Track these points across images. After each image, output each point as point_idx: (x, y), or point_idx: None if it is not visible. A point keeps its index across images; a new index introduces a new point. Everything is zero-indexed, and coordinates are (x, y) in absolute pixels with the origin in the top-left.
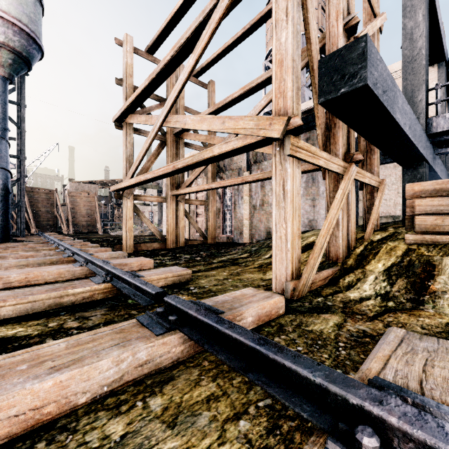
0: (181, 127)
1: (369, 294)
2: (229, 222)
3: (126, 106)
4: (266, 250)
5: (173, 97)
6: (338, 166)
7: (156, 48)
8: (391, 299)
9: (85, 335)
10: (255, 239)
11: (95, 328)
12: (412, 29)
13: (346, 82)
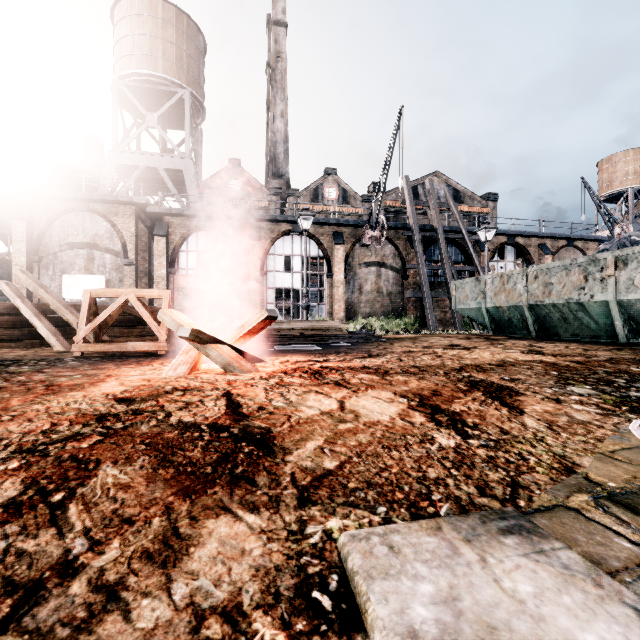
0: None
1: None
2: None
3: None
4: None
5: None
6: None
7: None
8: None
9: None
10: None
11: None
12: None
13: None
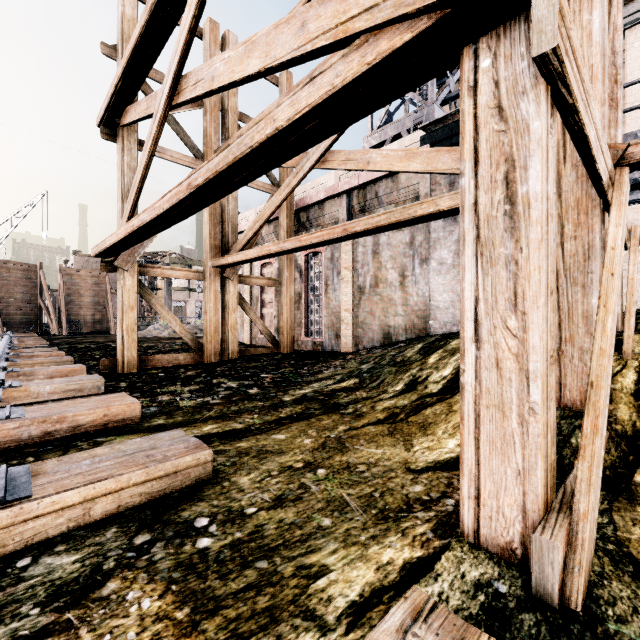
0: (205, 90)
1: None
2: (317, 315)
3: (114, 87)
4: (392, 371)
5: (187, 21)
6: (605, 167)
7: None
8: None
9: None
10: (362, 346)
11: None
12: None
13: None
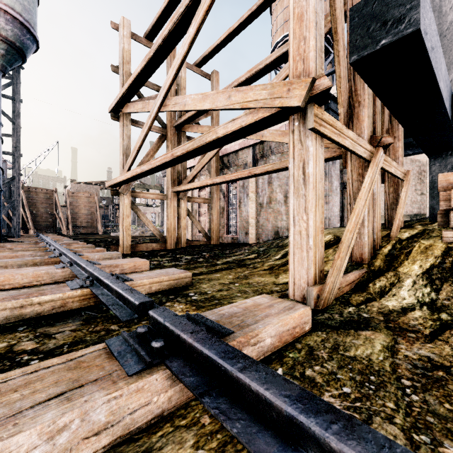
0: (180, 109)
1: (410, 302)
2: (234, 221)
3: (122, 94)
4: (275, 250)
5: (171, 75)
6: (365, 150)
7: (155, 34)
8: (442, 309)
9: (19, 374)
10: (261, 239)
11: (54, 352)
12: (441, 1)
13: (388, 30)
